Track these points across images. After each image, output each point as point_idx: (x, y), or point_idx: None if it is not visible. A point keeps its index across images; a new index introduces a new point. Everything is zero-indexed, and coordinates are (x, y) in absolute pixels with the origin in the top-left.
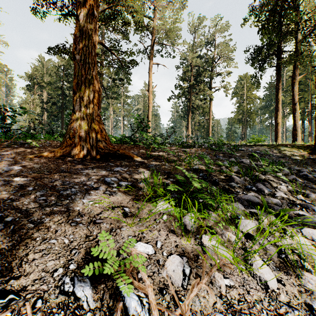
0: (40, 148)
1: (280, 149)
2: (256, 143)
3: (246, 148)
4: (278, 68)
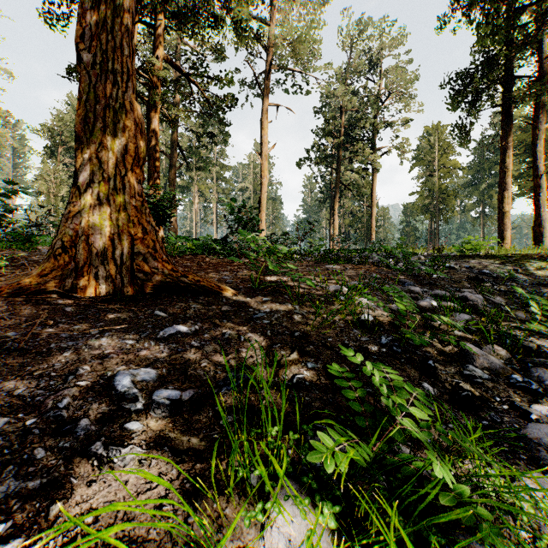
0: (15, 270)
1: (531, 265)
2: (474, 252)
3: (457, 263)
4: (505, 109)
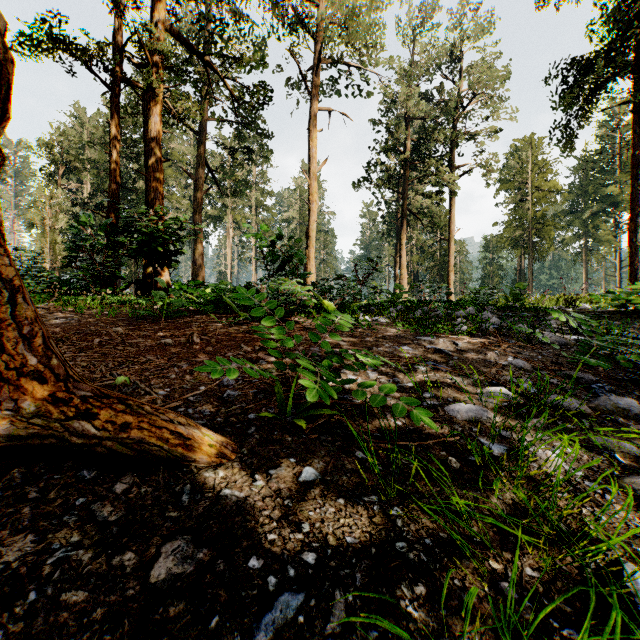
0: None
1: None
2: None
3: (632, 329)
4: (639, 105)
